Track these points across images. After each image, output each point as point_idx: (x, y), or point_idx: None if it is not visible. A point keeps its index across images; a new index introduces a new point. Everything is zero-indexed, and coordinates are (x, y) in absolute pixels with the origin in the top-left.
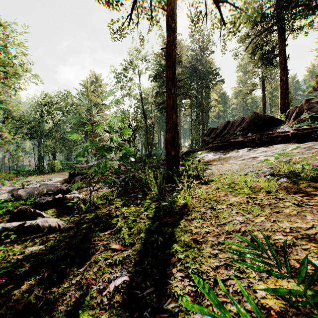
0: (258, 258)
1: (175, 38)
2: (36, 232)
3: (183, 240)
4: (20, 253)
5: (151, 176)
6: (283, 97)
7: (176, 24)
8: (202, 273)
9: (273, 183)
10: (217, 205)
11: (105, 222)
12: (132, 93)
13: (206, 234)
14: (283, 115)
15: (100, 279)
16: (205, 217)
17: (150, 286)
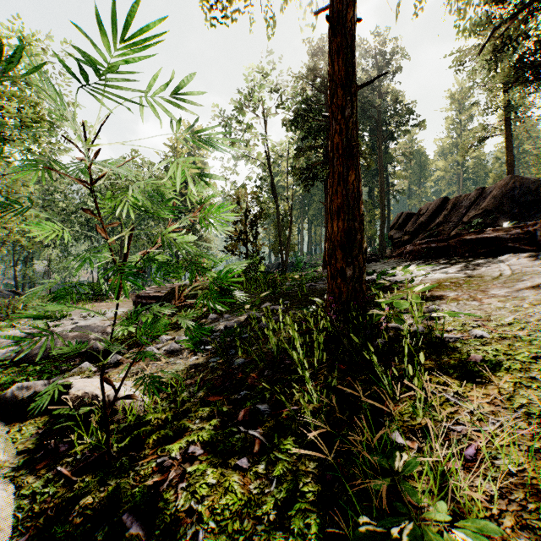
0: None
1: None
2: None
3: None
4: None
5: (292, 334)
6: None
7: None
8: None
9: None
10: None
11: None
12: (252, 154)
13: None
14: None
15: None
16: None
17: None
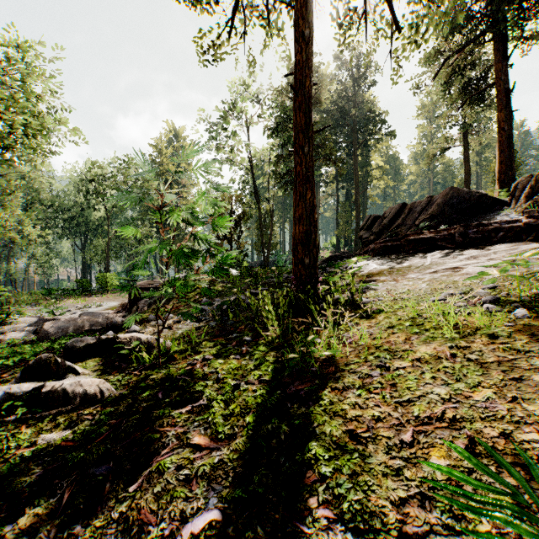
0: (522, 521)
1: (310, 54)
2: (60, 404)
3: (329, 434)
4: (28, 444)
5: (267, 301)
6: (504, 160)
7: (312, 30)
8: (372, 514)
9: (501, 319)
10: (392, 361)
11: (183, 389)
12: (236, 158)
13: (374, 421)
14: (504, 192)
15: (165, 512)
16: (370, 384)
17: (264, 538)
